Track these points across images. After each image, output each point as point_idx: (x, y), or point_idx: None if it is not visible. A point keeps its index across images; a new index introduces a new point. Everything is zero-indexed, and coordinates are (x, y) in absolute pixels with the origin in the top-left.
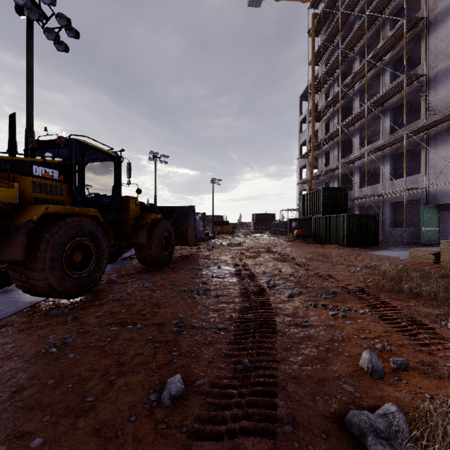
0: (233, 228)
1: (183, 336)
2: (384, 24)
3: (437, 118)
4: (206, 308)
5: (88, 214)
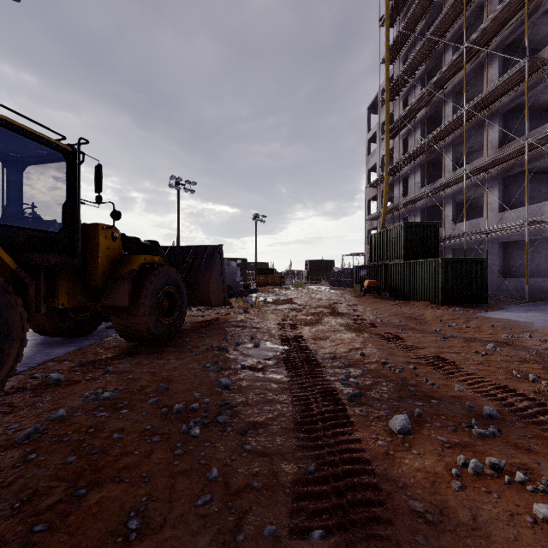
0: (281, 278)
1: None
2: None
3: None
4: (210, 481)
5: None
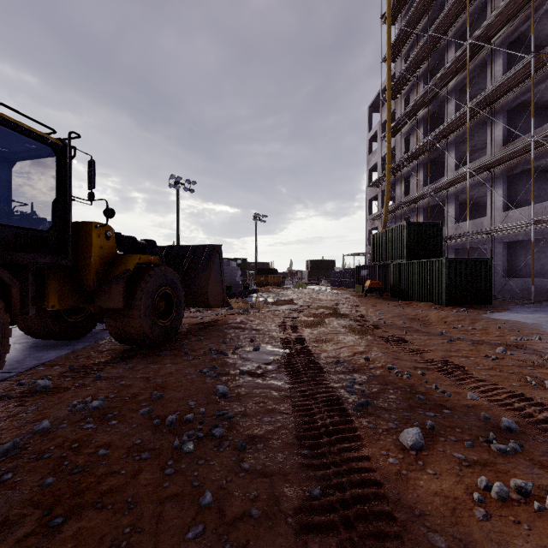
0: (281, 279)
1: None
2: None
3: None
4: (203, 507)
5: None
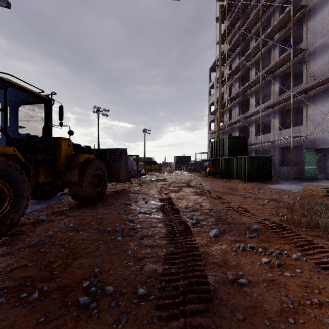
0: (159, 167)
1: (89, 313)
2: (274, 12)
3: (318, 81)
4: (128, 256)
5: (4, 153)
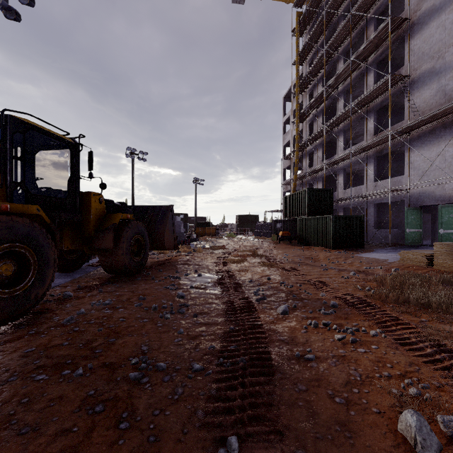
0: (216, 230)
1: (142, 387)
2: (368, 25)
3: (422, 118)
4: (180, 334)
5: (26, 213)
